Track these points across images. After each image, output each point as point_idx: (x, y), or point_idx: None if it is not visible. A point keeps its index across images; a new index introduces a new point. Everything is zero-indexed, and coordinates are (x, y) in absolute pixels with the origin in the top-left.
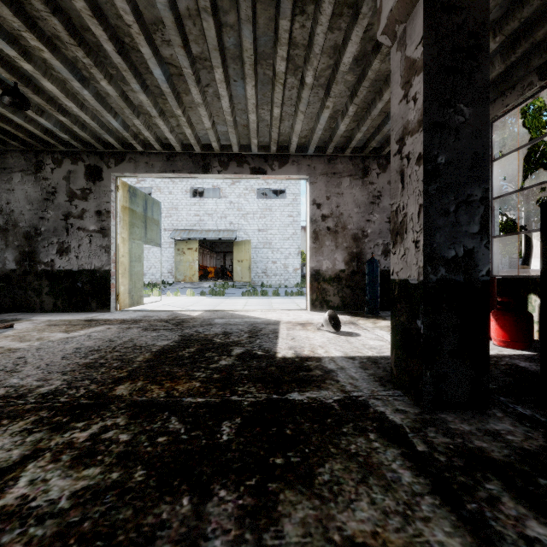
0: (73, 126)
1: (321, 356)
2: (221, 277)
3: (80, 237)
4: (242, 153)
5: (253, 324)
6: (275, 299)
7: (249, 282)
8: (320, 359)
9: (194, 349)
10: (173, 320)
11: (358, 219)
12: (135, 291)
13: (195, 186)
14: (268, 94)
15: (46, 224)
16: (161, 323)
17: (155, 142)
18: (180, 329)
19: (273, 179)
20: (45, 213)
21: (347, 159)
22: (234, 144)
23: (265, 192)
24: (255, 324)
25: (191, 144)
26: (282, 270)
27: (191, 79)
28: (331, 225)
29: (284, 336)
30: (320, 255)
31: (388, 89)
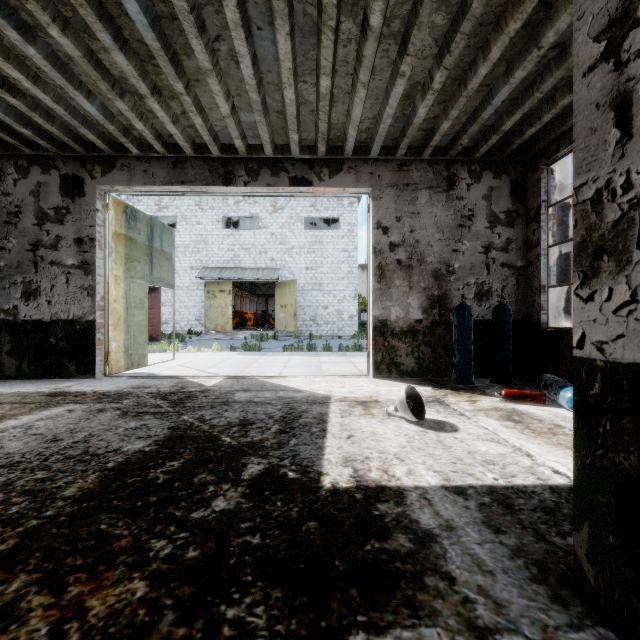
0: (32, 113)
1: (403, 487)
2: (262, 325)
3: (54, 274)
4: (278, 157)
5: (290, 403)
6: (326, 356)
7: (294, 332)
8: (401, 495)
9: (180, 462)
10: (174, 393)
11: (441, 248)
12: (135, 348)
13: (228, 215)
14: (312, 54)
15: (7, 257)
16: (155, 400)
17: (153, 139)
18: (177, 413)
19: (323, 206)
20: (6, 241)
21: (425, 164)
22: (266, 141)
23: (314, 222)
24: (292, 403)
25: (206, 143)
26: (335, 317)
27: (188, 21)
28: (402, 257)
29: (335, 430)
30: (388, 300)
31: (500, 37)
